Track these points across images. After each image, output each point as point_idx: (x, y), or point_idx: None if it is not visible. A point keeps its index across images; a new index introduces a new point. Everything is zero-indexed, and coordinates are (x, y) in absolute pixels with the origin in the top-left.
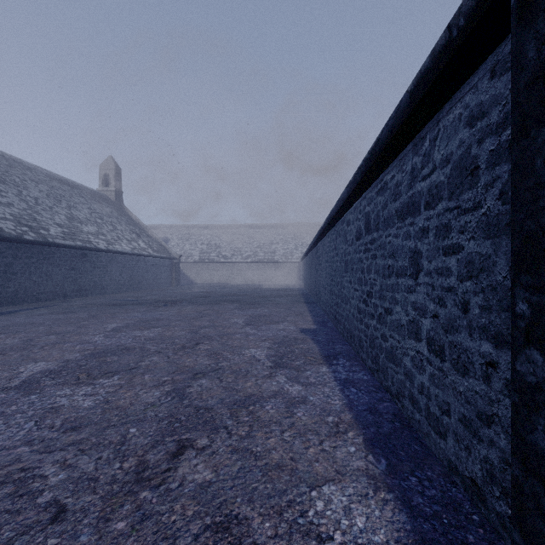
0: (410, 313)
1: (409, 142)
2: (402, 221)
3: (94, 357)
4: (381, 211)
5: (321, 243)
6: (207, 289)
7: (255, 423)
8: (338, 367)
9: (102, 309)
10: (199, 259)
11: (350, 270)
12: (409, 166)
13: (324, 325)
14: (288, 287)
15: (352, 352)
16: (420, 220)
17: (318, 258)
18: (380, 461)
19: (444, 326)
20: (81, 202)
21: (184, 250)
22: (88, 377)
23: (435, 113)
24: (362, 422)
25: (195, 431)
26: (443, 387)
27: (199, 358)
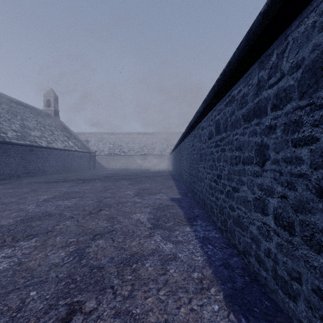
0: (256, 192)
1: (254, 62)
2: (248, 123)
3: (23, 222)
4: (229, 117)
5: (183, 143)
6: (112, 172)
7: (137, 282)
8: (197, 227)
9: (41, 185)
10: (108, 153)
11: (204, 159)
12: (255, 80)
13: (185, 195)
14: (162, 170)
15: (206, 215)
16: (266, 119)
17: (181, 152)
18: (240, 320)
19: (294, 206)
20: (31, 116)
21: (98, 148)
22: (13, 240)
23: (281, 32)
24: (220, 278)
25: (86, 292)
26: (292, 257)
27: (100, 222)
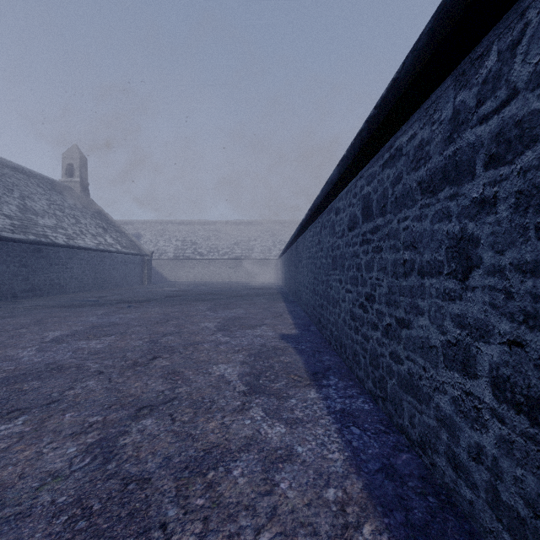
0: (449, 331)
1: (443, 78)
2: (432, 196)
3: (6, 383)
4: (389, 188)
5: (302, 238)
6: (180, 288)
7: (214, 512)
8: (330, 390)
9: (52, 312)
10: (174, 256)
11: (340, 267)
12: (447, 111)
13: (306, 329)
14: (266, 285)
15: (344, 366)
16: (473, 187)
17: (298, 254)
18: None
19: None
20: (38, 192)
21: (157, 247)
22: None
23: (508, 8)
24: (379, 499)
25: (108, 539)
26: (539, 470)
27: (151, 382)
